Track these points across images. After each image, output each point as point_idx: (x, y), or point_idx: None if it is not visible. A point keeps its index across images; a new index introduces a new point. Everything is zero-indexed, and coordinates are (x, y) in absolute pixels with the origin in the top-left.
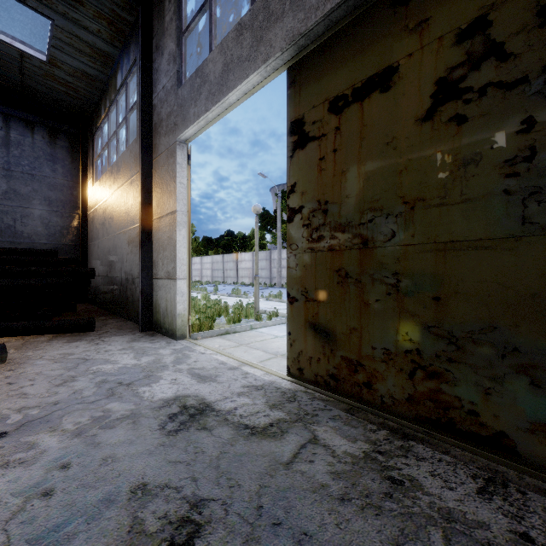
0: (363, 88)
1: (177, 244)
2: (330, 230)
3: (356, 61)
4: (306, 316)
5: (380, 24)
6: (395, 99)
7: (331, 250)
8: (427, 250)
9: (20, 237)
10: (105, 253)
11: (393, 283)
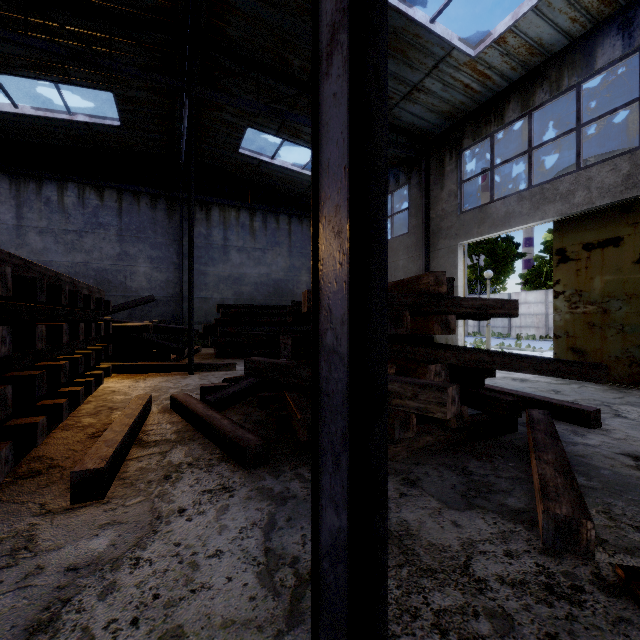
0: (603, 243)
1: None
2: (583, 304)
3: (599, 230)
4: (567, 345)
5: (613, 218)
6: (621, 251)
7: (584, 313)
8: (637, 315)
9: (296, 297)
10: None
11: (620, 328)
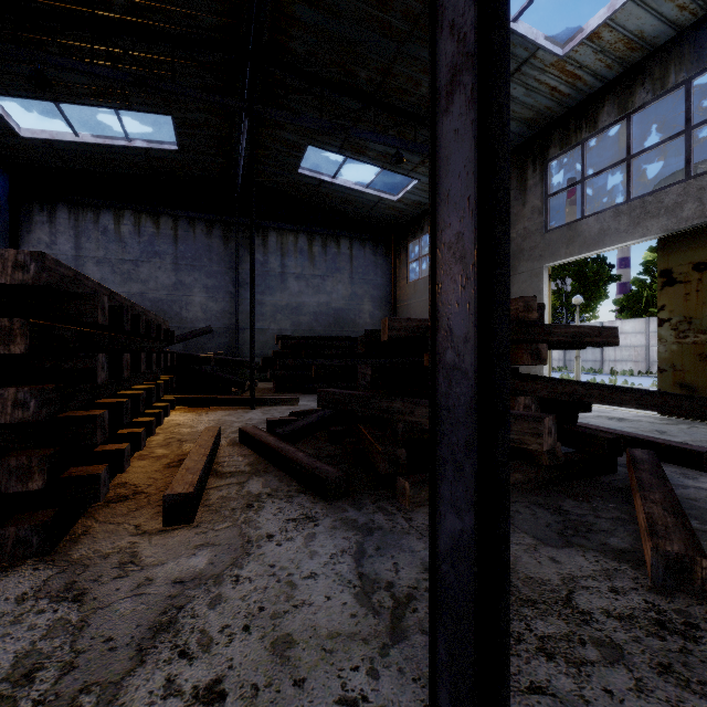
0: None
1: None
2: (693, 333)
3: None
4: (674, 380)
5: None
6: None
7: (694, 343)
8: None
9: (358, 327)
10: None
11: None
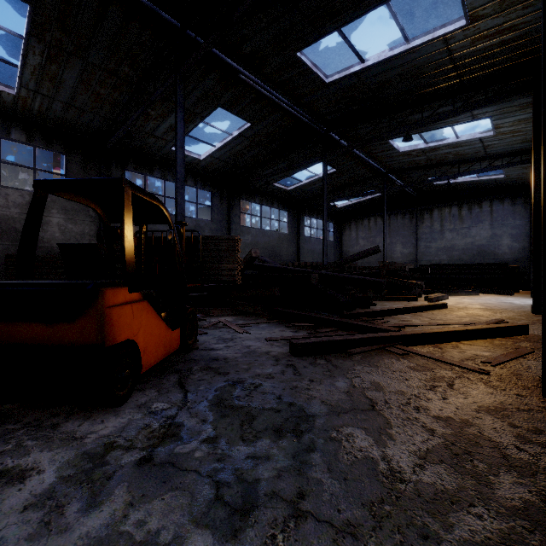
0: None
1: None
2: None
3: None
4: None
5: None
6: None
7: None
8: None
9: (497, 256)
10: None
11: None
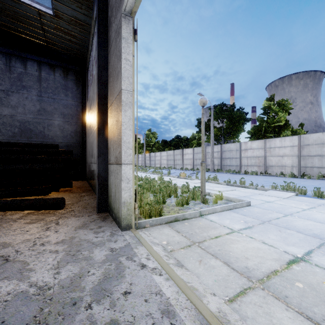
0: None
1: (121, 126)
2: None
3: None
4: None
5: None
6: None
7: None
8: None
9: (47, 138)
10: (90, 147)
11: None
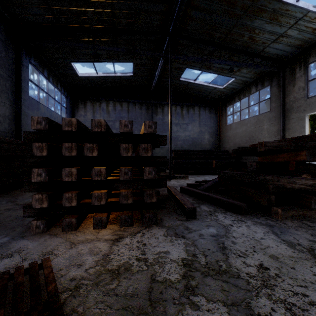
0: None
1: None
2: None
3: None
4: None
5: None
6: None
7: None
8: None
9: (202, 146)
10: None
11: None
